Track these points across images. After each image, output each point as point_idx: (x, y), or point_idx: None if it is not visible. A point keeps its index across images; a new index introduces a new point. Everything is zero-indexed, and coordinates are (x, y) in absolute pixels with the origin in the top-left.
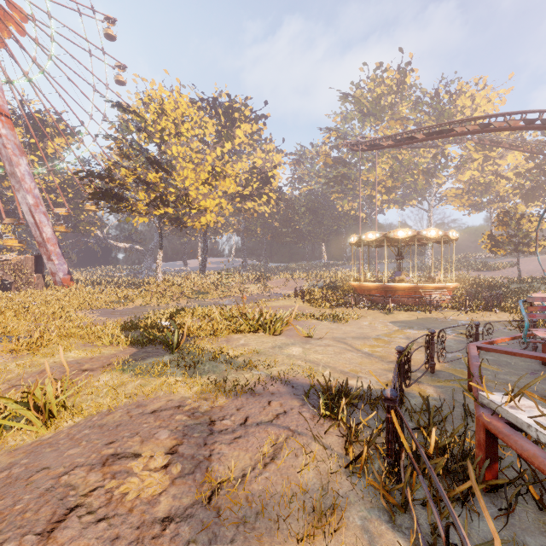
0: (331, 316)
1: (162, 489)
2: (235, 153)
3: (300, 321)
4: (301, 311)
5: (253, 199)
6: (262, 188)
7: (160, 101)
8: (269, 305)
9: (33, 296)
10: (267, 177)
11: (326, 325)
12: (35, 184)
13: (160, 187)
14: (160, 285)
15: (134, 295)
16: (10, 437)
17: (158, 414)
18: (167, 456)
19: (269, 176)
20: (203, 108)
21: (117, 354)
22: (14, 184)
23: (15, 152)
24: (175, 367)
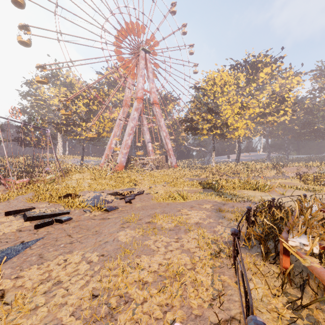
0: (310, 188)
1: (209, 208)
2: (257, 90)
3: (286, 189)
4: (289, 184)
5: (272, 114)
6: (279, 106)
7: (213, 78)
8: (272, 181)
9: (166, 171)
10: (283, 98)
11: (302, 192)
12: (166, 128)
13: (213, 120)
14: (213, 168)
15: (201, 173)
16: (177, 201)
17: (209, 202)
18: (211, 206)
19: (285, 97)
20: (237, 69)
21: (197, 190)
22: (160, 129)
23: (160, 117)
24: (216, 195)
